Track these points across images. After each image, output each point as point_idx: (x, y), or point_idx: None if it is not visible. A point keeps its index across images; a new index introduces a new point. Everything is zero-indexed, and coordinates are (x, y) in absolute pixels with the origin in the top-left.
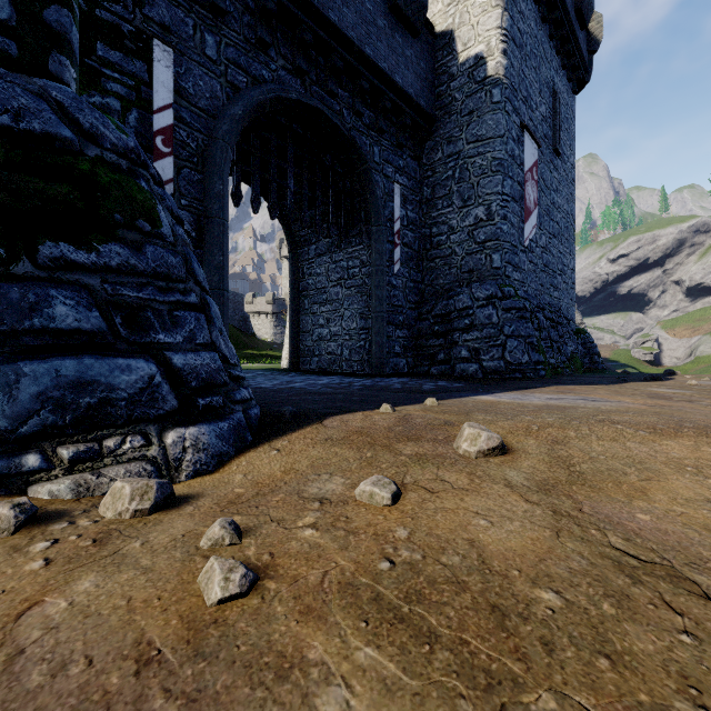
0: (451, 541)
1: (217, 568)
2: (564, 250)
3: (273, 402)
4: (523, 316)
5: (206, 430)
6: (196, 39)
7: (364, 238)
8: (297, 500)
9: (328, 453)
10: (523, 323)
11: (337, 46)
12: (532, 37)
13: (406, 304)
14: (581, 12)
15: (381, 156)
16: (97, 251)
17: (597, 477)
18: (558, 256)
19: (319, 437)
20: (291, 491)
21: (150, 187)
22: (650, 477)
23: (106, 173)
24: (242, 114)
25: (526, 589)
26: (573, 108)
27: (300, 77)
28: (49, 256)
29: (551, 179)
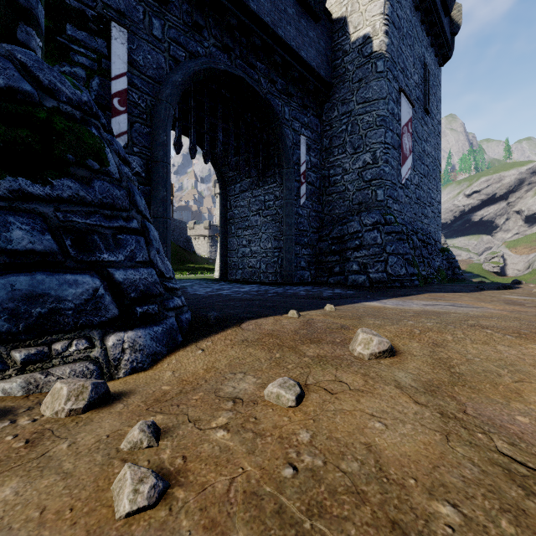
0: (350, 445)
1: (128, 478)
2: (432, 187)
3: (203, 307)
4: (401, 238)
5: (142, 334)
6: (145, 22)
7: (277, 178)
8: (213, 399)
9: (243, 353)
10: (401, 244)
11: (256, 28)
12: (408, 21)
13: (309, 229)
14: (446, 3)
15: (290, 114)
16: (51, 185)
17: (475, 378)
18: (427, 191)
19: (237, 338)
20: (209, 390)
21: (100, 133)
22: (522, 378)
23: (61, 121)
24: (181, 81)
25: (423, 501)
26: (439, 77)
27: (227, 52)
28: (9, 188)
29: (422, 132)
